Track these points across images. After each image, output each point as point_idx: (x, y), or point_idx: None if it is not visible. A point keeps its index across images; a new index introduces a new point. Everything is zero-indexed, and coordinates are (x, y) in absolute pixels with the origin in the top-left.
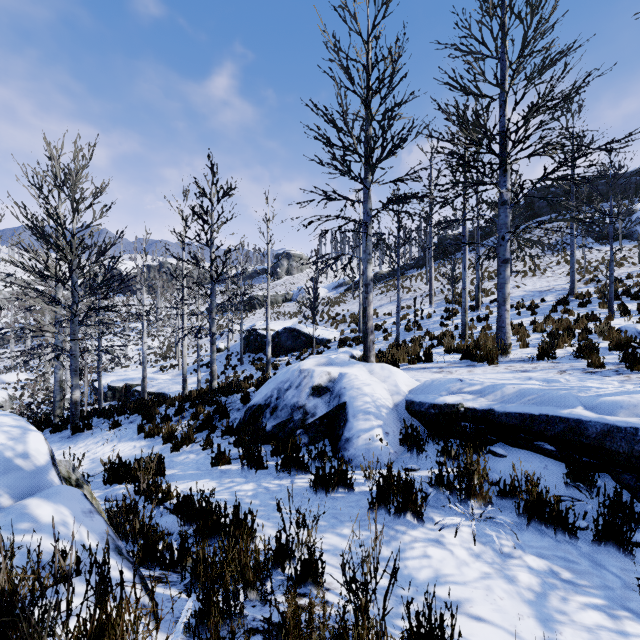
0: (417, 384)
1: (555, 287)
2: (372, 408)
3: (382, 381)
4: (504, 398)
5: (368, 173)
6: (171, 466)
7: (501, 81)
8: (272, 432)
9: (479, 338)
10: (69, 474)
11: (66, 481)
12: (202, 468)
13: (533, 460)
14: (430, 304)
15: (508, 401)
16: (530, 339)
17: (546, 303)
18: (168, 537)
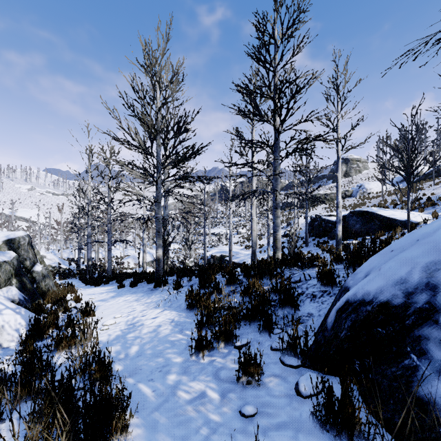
0: None
1: None
2: None
3: None
4: None
5: None
6: (157, 417)
7: None
8: None
9: None
10: None
11: None
12: None
13: None
14: None
15: None
16: None
17: None
18: None
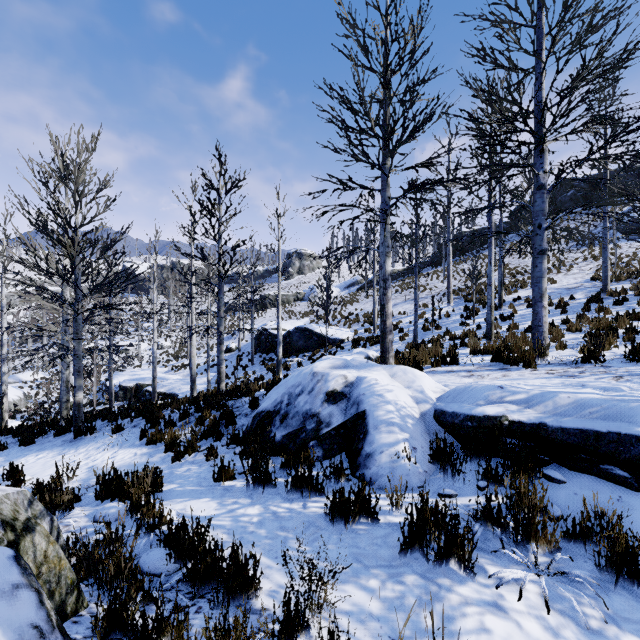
0: (446, 390)
1: (584, 284)
2: (396, 418)
3: (406, 386)
4: (557, 410)
5: (386, 158)
6: (170, 479)
7: (537, 51)
8: (282, 443)
9: (507, 338)
10: (15, 513)
11: (6, 526)
12: (203, 483)
13: (601, 488)
14: (448, 303)
15: (563, 414)
16: (565, 339)
17: (576, 301)
18: (150, 586)
